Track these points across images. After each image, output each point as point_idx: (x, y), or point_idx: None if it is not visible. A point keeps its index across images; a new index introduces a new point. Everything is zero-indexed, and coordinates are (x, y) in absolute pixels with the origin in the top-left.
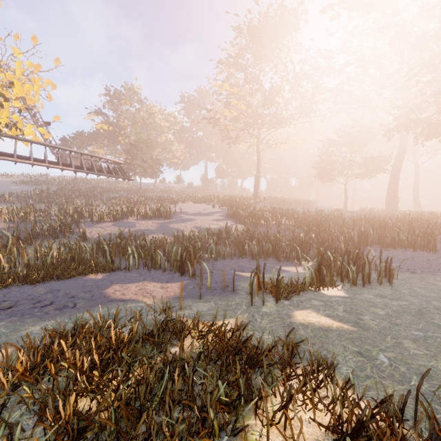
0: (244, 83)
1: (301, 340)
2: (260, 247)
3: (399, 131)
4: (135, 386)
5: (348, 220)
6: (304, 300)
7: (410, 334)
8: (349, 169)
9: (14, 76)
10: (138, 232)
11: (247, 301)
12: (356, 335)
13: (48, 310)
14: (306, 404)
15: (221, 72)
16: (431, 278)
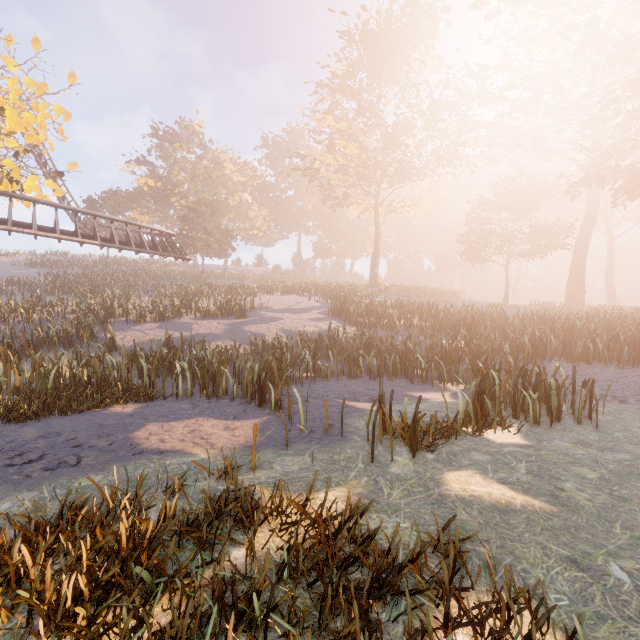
0: (355, 116)
1: (463, 531)
2: (382, 361)
3: (589, 187)
4: None
5: (513, 320)
6: (458, 451)
7: None
8: (511, 243)
9: (6, 101)
10: (195, 338)
11: (365, 453)
12: (559, 522)
13: (32, 470)
14: None
15: (322, 99)
16: None
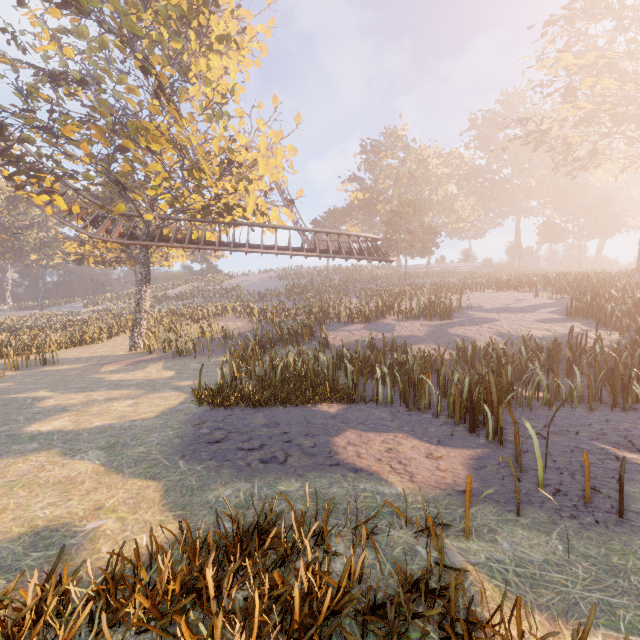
0: (610, 38)
1: None
2: None
3: None
4: None
5: None
6: None
7: None
8: None
9: (259, 155)
10: (397, 340)
11: None
12: None
13: (252, 459)
14: None
15: (552, 40)
16: None
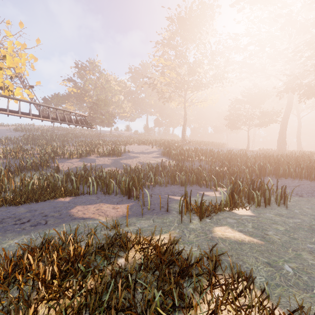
0: (174, 58)
1: (221, 252)
2: (187, 177)
3: (287, 93)
4: (86, 296)
5: (250, 157)
6: (221, 218)
7: (306, 247)
8: (250, 120)
9: (6, 52)
10: (97, 166)
11: (178, 219)
12: (264, 248)
13: (25, 226)
14: (230, 312)
15: (158, 50)
16: (314, 200)
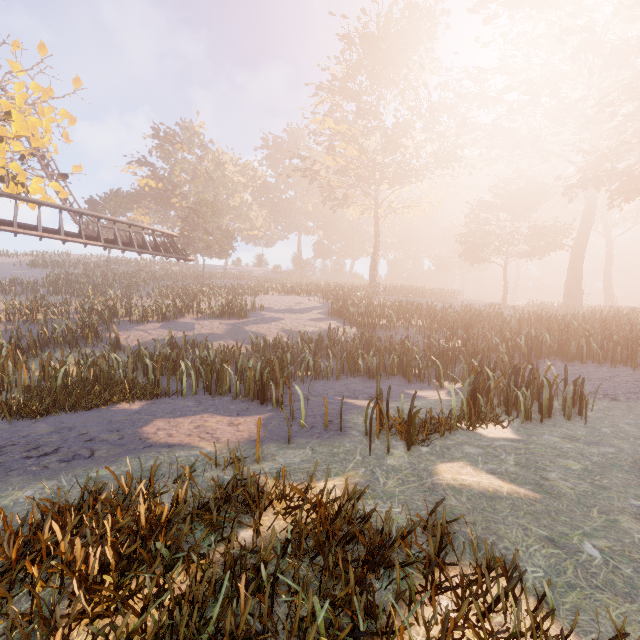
0: (355, 117)
1: (452, 515)
2: (381, 361)
3: (585, 188)
4: (172, 609)
5: (510, 320)
6: (451, 445)
7: (628, 505)
8: (509, 244)
9: (12, 105)
10: (198, 338)
11: (363, 447)
12: (541, 508)
13: (49, 462)
14: None
15: (322, 101)
16: None
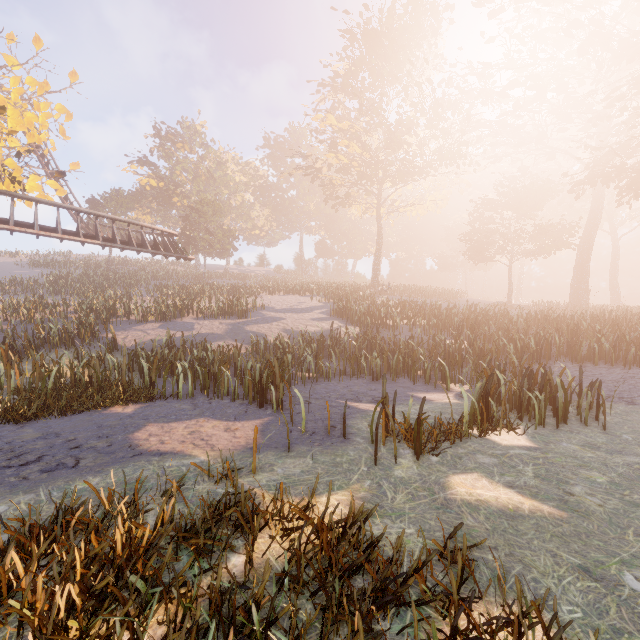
0: (357, 115)
1: (470, 538)
2: (385, 362)
3: (593, 185)
4: None
5: (517, 320)
6: (463, 453)
7: None
8: (514, 243)
9: (8, 101)
10: (197, 338)
11: (368, 456)
12: (569, 529)
13: (29, 472)
14: None
15: (324, 99)
16: None
